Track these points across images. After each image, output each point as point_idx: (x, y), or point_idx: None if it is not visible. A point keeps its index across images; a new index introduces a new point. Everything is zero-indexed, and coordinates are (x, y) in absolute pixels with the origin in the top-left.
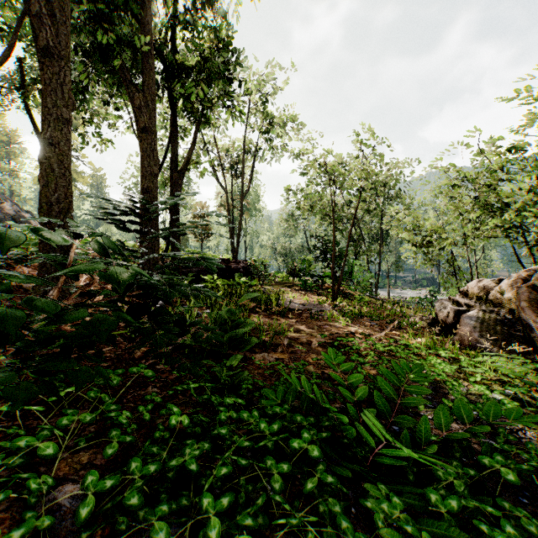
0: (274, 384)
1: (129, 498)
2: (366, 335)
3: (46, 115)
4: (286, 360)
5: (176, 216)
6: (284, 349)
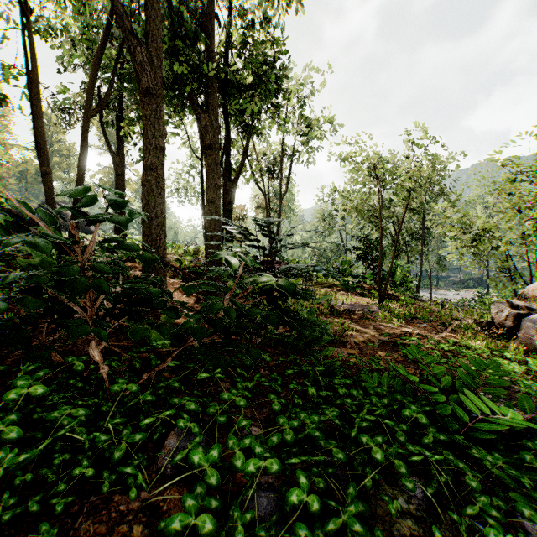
0: (361, 373)
1: (314, 433)
2: (423, 336)
3: (147, 145)
4: (356, 355)
5: (289, 235)
6: (352, 345)
